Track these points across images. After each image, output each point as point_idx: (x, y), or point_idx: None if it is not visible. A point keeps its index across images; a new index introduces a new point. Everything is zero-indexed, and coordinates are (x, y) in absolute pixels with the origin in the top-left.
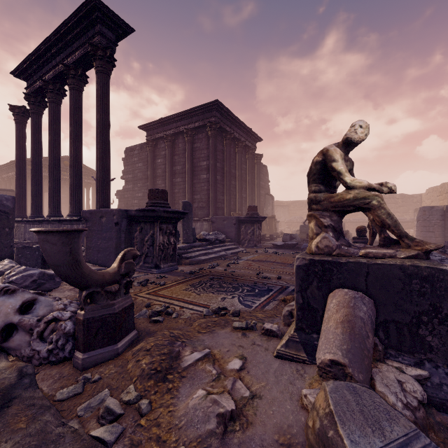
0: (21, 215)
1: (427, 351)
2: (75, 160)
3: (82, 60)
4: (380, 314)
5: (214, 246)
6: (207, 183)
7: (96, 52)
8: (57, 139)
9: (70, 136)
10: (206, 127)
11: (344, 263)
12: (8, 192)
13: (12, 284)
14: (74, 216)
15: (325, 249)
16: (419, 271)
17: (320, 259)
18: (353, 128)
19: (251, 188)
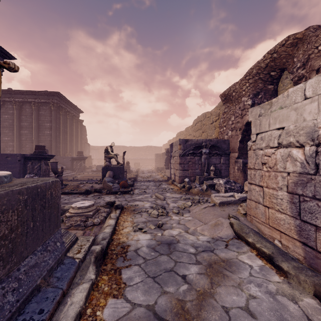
0: None
1: (120, 178)
2: None
3: None
4: (114, 174)
5: None
6: (50, 136)
7: None
8: None
9: None
10: (49, 103)
11: (109, 167)
12: None
13: None
14: None
15: (107, 165)
16: (119, 167)
17: (106, 166)
18: (112, 144)
19: (77, 140)
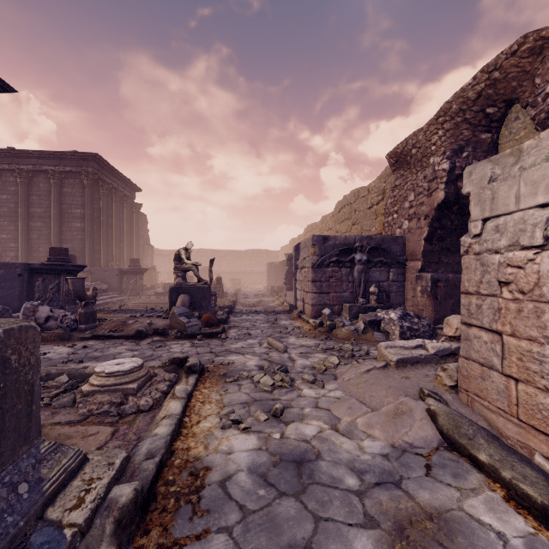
0: None
1: (203, 307)
2: None
3: None
4: (193, 300)
5: (99, 294)
6: (82, 232)
7: None
8: None
9: None
10: (81, 174)
11: (183, 287)
12: None
13: None
14: None
15: (179, 284)
16: (201, 287)
17: (177, 286)
18: (188, 244)
19: (130, 238)
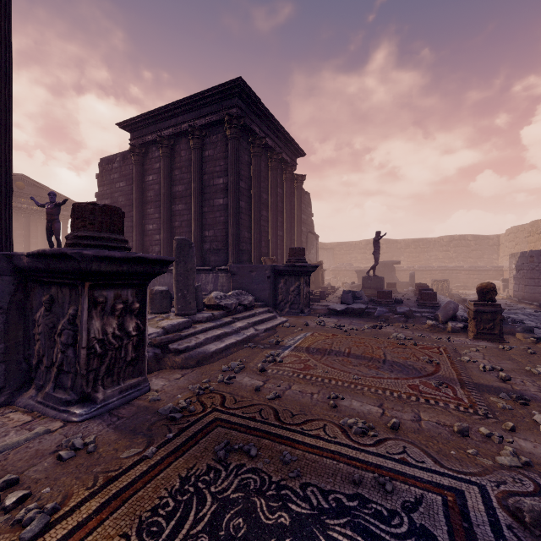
0: None
1: None
2: None
3: None
4: None
5: (235, 317)
6: (225, 211)
7: None
8: None
9: None
10: (224, 125)
11: None
12: None
13: None
14: None
15: None
16: None
17: None
18: None
19: (290, 223)
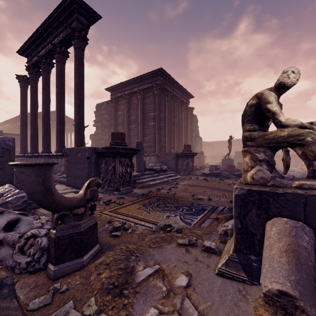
0: (24, 152)
1: None
2: (60, 112)
3: (64, 40)
4: None
5: (159, 174)
6: (154, 128)
7: (74, 33)
8: (47, 98)
9: (56, 95)
10: (153, 88)
11: (281, 194)
12: (16, 136)
13: (8, 204)
14: (59, 152)
15: (260, 180)
16: None
17: (258, 189)
18: (285, 74)
19: (186, 132)
